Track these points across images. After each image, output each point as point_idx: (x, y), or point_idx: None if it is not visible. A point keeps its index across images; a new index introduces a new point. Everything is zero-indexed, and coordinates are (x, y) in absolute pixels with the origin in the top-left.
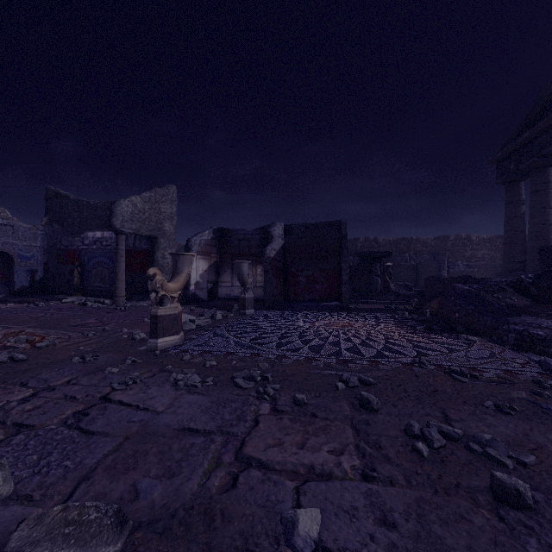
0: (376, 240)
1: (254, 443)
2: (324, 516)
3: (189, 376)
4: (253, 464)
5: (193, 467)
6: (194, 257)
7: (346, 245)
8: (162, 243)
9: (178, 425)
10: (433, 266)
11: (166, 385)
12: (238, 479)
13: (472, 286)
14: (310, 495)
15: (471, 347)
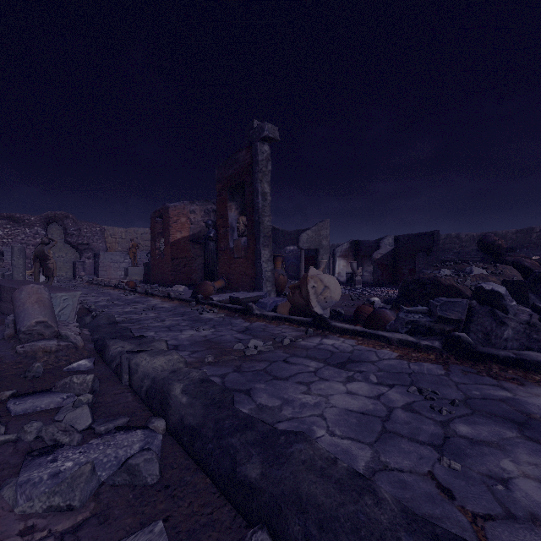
0: None
1: None
2: None
3: None
4: None
5: None
6: (337, 259)
7: (436, 248)
8: (321, 252)
9: None
10: None
11: None
12: None
13: None
14: None
15: None
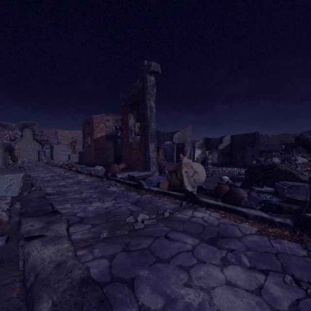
0: None
1: None
2: None
3: None
4: None
5: None
6: (196, 149)
7: (257, 142)
8: (186, 145)
9: None
10: None
11: None
12: None
13: None
14: None
15: None
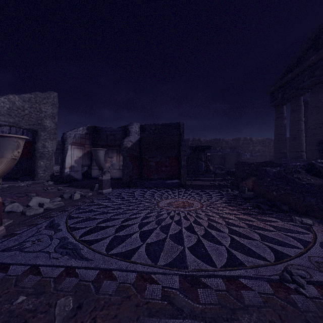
0: (199, 140)
1: None
2: None
3: None
4: None
5: None
6: (69, 147)
7: (183, 139)
8: (42, 135)
9: None
10: (234, 155)
11: None
12: None
13: (276, 169)
14: None
15: (316, 235)
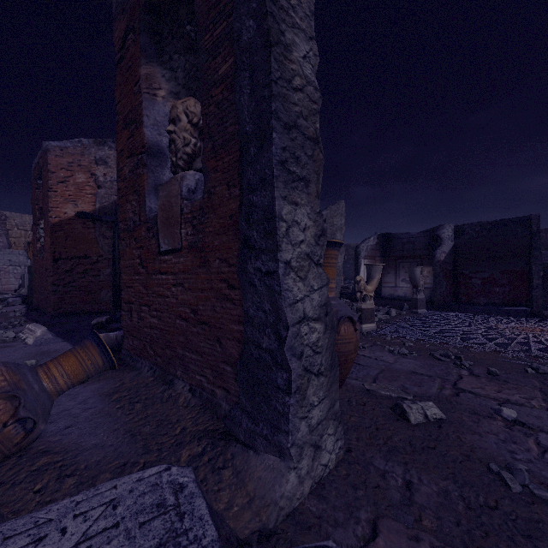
0: None
1: (463, 385)
2: (519, 414)
3: (398, 349)
4: (466, 391)
5: (429, 385)
6: (362, 261)
7: (538, 243)
8: None
9: (408, 370)
10: None
11: (385, 352)
12: (459, 394)
13: None
14: (508, 407)
15: None
